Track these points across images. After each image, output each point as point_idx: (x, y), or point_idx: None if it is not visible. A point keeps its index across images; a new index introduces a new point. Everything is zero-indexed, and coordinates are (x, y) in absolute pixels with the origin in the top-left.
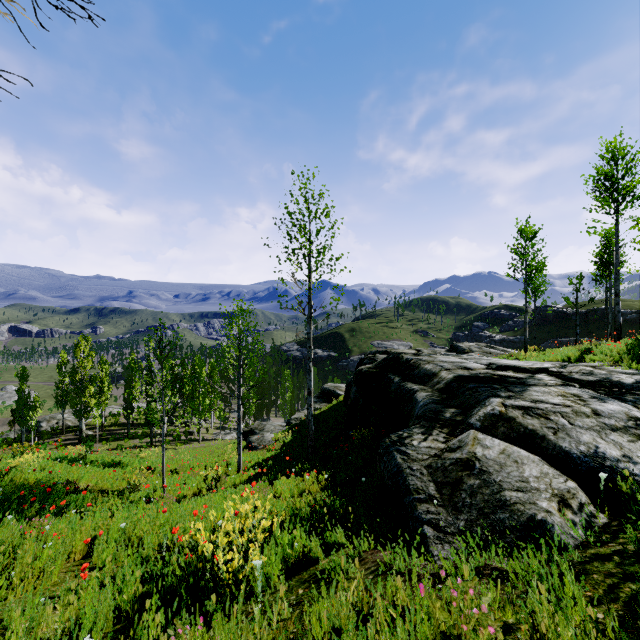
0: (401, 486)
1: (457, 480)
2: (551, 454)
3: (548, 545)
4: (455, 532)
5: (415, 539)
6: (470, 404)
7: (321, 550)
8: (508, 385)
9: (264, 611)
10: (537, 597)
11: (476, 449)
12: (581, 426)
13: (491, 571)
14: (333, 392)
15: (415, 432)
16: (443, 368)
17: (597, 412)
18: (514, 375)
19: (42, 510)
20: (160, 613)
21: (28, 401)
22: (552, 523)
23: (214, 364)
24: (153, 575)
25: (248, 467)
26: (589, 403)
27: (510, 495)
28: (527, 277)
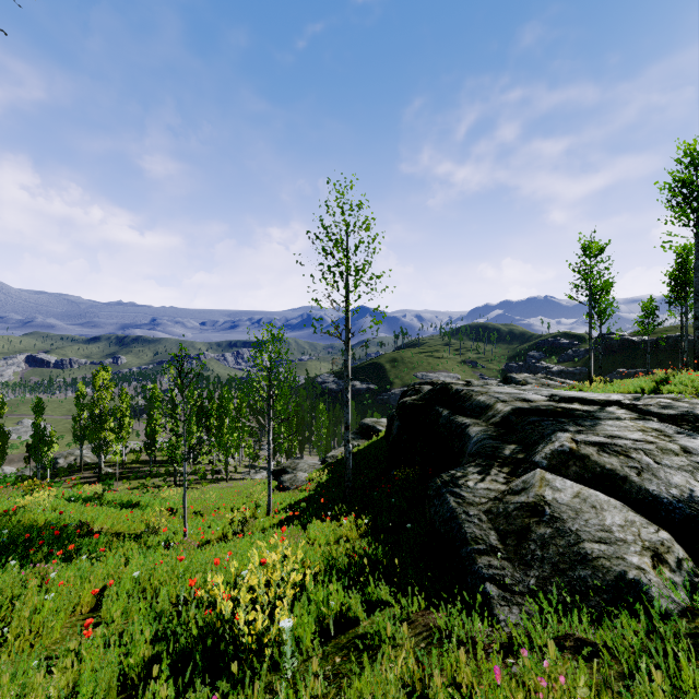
0: (456, 534)
1: (524, 528)
2: (636, 498)
3: (644, 611)
4: (524, 592)
5: (475, 599)
6: (533, 440)
7: (362, 609)
8: (576, 418)
9: (294, 683)
10: (646, 684)
11: (545, 492)
12: (670, 466)
13: (574, 643)
14: (373, 428)
15: (470, 471)
16: (499, 400)
17: (687, 449)
18: (581, 408)
19: (50, 555)
20: (169, 685)
21: (44, 436)
22: (647, 583)
23: (243, 397)
24: (167, 633)
25: (279, 509)
26: (676, 439)
27: (591, 547)
28: (592, 299)
